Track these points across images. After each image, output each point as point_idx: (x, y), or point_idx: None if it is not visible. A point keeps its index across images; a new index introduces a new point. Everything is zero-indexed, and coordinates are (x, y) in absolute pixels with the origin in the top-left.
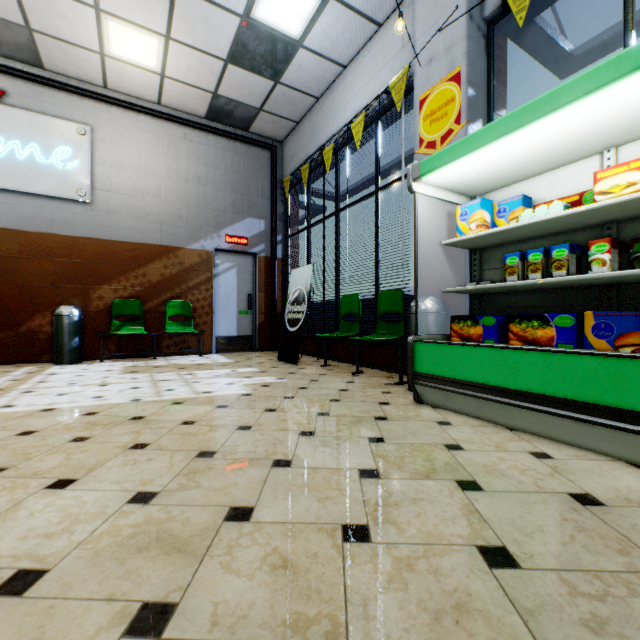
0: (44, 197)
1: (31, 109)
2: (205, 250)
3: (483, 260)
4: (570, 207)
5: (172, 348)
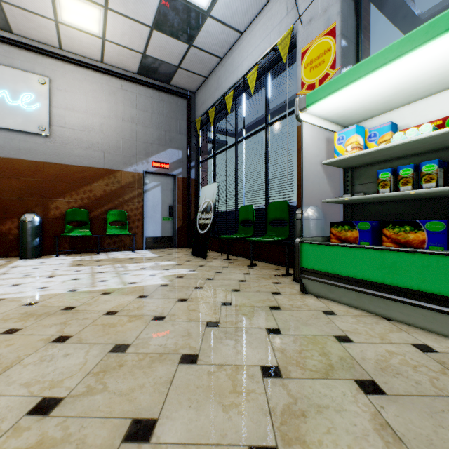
0: (13, 131)
1: (2, 63)
2: (137, 172)
3: (354, 177)
4: (437, 129)
5: (112, 246)
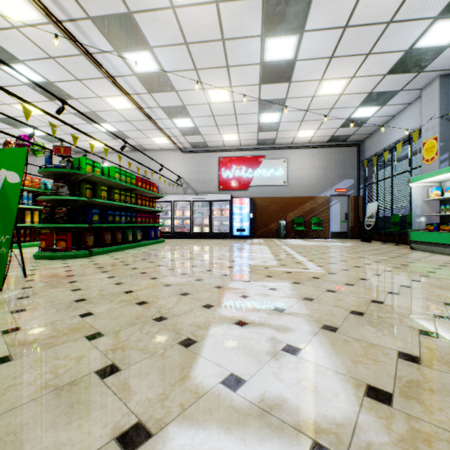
0: (274, 185)
1: (271, 158)
2: (326, 196)
3: (444, 204)
4: None
5: (313, 236)
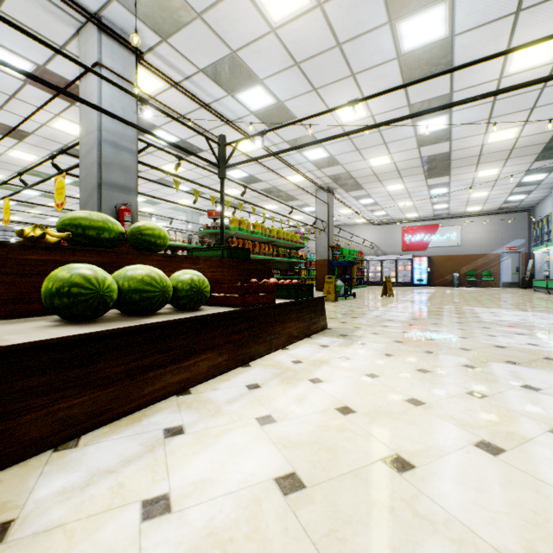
0: (449, 246)
1: (446, 226)
2: (497, 253)
3: None
4: None
5: (484, 285)
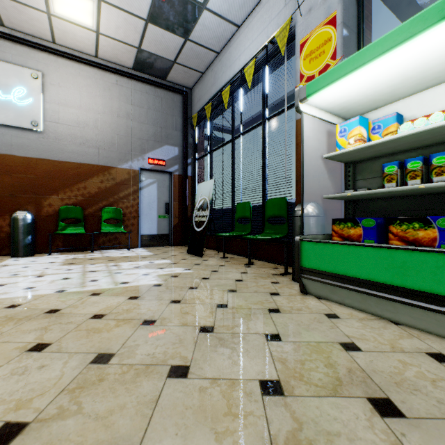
0: (4, 126)
1: None
2: (132, 169)
3: (356, 172)
4: None
5: (107, 244)
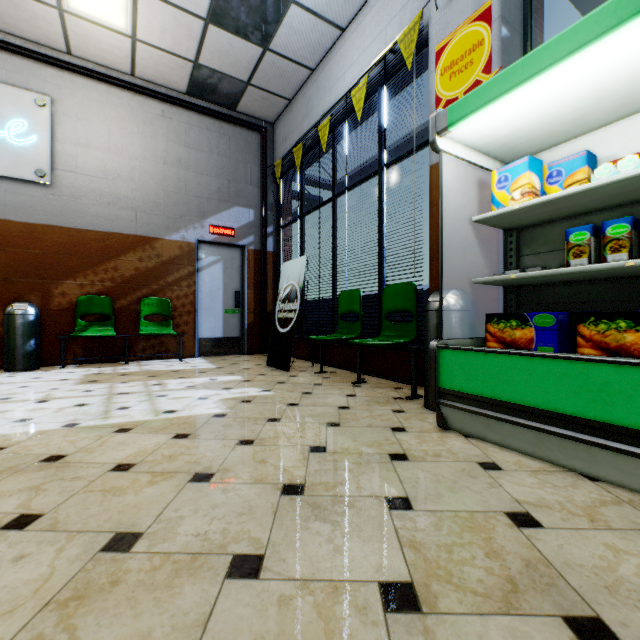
0: None
1: None
2: (186, 241)
3: (522, 243)
4: None
5: (148, 351)
